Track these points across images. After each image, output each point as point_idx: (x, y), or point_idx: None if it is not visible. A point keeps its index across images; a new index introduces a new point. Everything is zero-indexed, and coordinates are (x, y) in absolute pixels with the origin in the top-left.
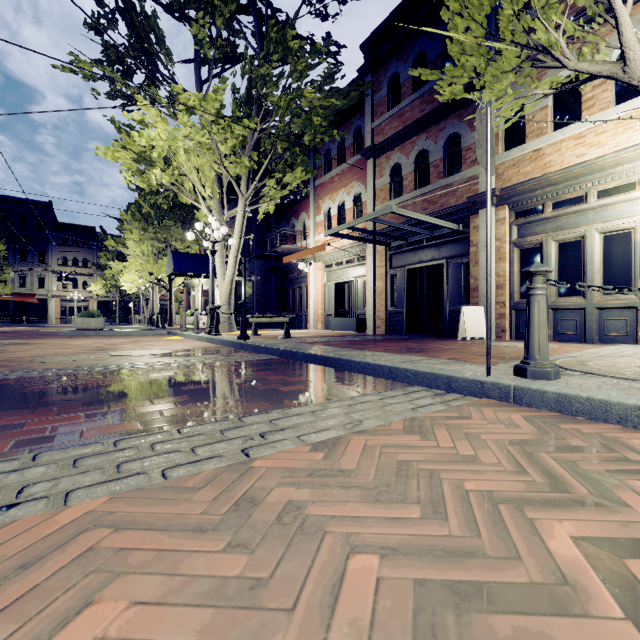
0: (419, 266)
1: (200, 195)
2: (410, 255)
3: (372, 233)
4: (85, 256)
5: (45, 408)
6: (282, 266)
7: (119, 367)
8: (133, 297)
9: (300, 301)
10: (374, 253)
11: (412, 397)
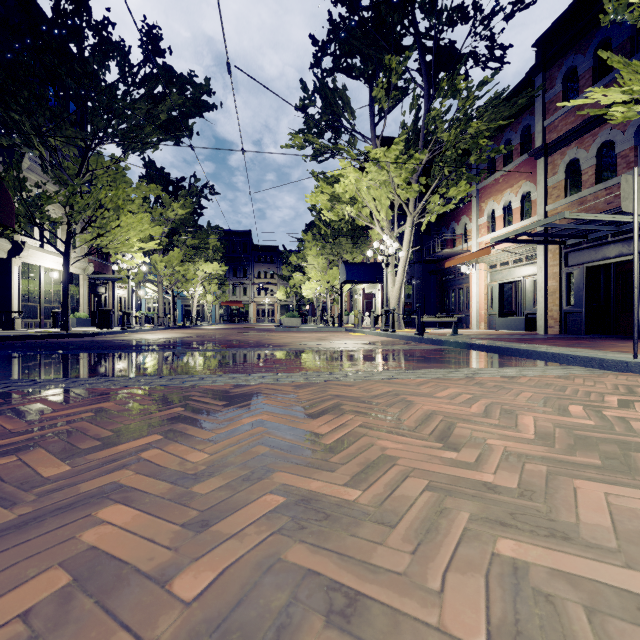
0: (602, 263)
1: (375, 219)
2: (590, 252)
3: (542, 236)
4: (272, 269)
5: (353, 360)
6: (441, 269)
7: (354, 348)
8: (305, 301)
9: (460, 302)
10: (545, 252)
11: (567, 370)
